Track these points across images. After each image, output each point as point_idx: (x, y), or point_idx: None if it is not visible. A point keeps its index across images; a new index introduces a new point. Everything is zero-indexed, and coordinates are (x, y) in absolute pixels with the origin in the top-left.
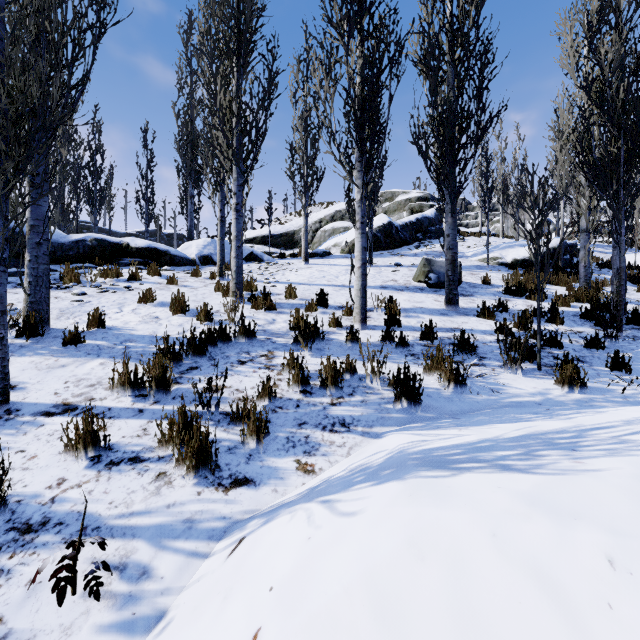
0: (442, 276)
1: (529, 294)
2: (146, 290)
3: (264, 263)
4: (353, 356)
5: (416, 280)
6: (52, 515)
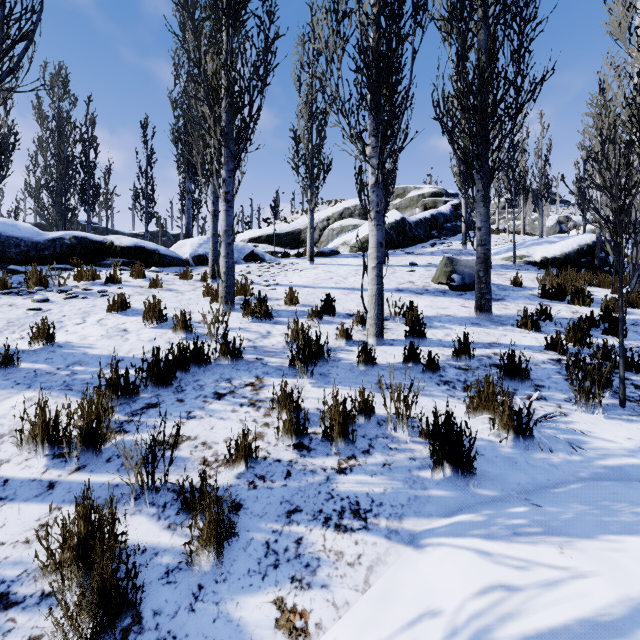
0: (467, 277)
1: (572, 298)
2: (117, 296)
3: (265, 263)
4: (368, 385)
5: (436, 282)
6: None
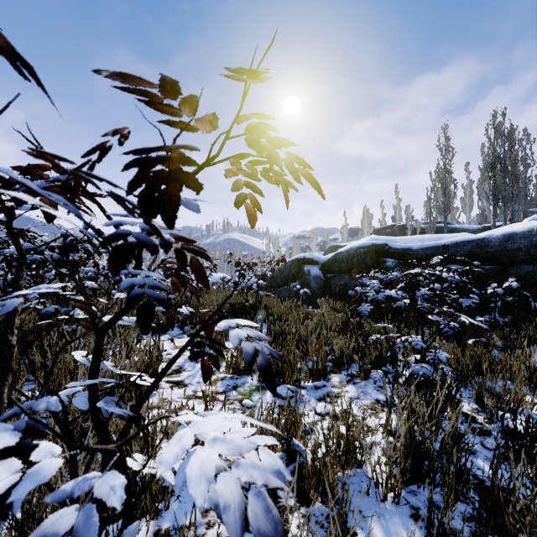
0: None
1: None
2: None
3: None
4: None
5: None
6: None
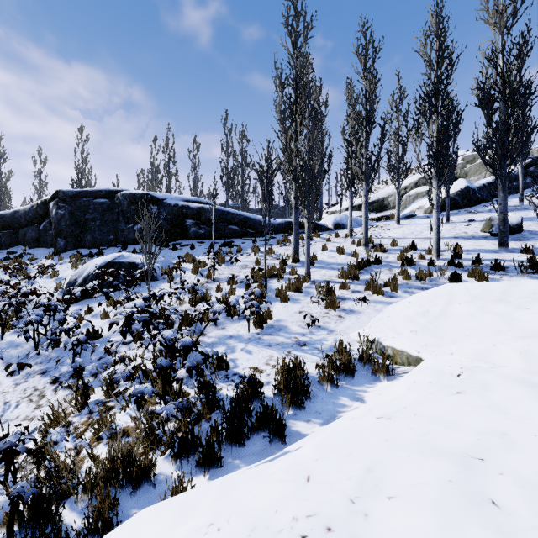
0: None
1: None
2: (324, 245)
3: (370, 226)
4: (431, 270)
5: (482, 231)
6: (346, 298)
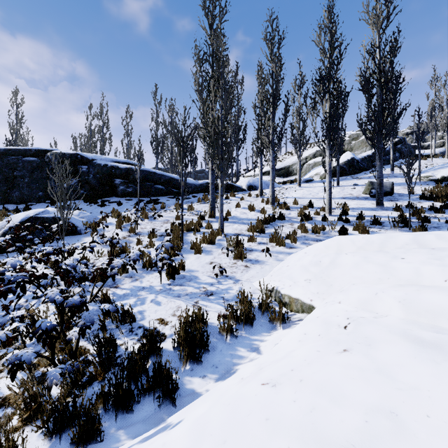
0: None
1: (436, 199)
2: (238, 203)
3: (277, 188)
4: (324, 225)
5: (364, 193)
6: (253, 249)
